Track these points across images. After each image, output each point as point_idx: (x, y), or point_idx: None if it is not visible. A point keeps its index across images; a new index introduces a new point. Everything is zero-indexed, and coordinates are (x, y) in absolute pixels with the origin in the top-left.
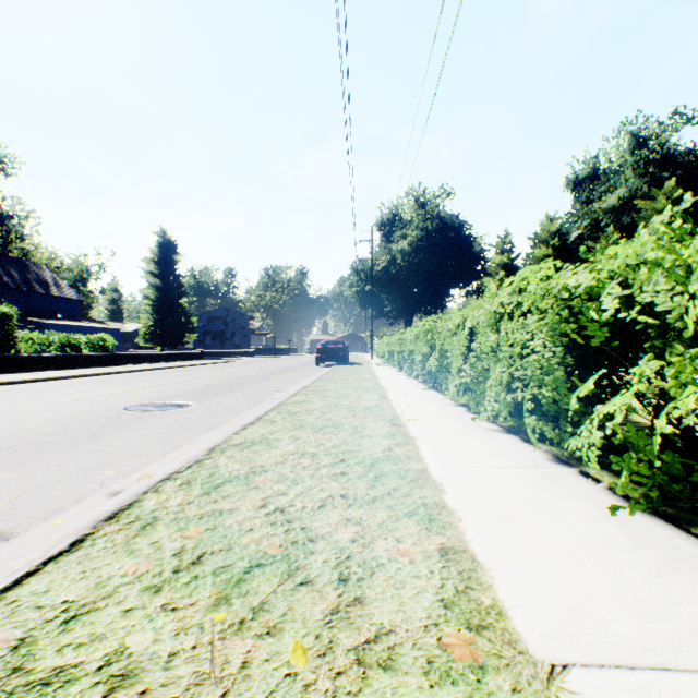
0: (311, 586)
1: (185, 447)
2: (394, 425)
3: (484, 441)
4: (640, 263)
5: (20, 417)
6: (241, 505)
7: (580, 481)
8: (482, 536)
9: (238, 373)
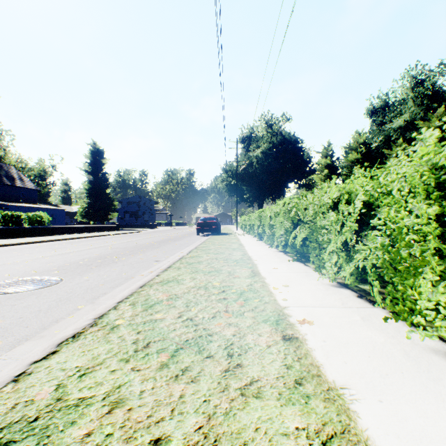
0: None
1: None
2: (287, 341)
3: None
4: None
5: None
6: None
7: None
8: None
9: (135, 242)
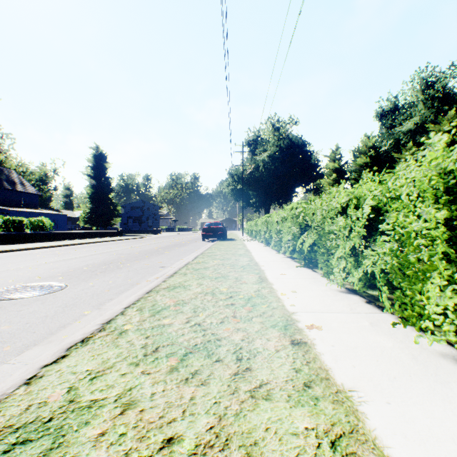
0: None
1: None
2: (295, 346)
3: None
4: None
5: None
6: None
7: None
8: None
9: (139, 248)
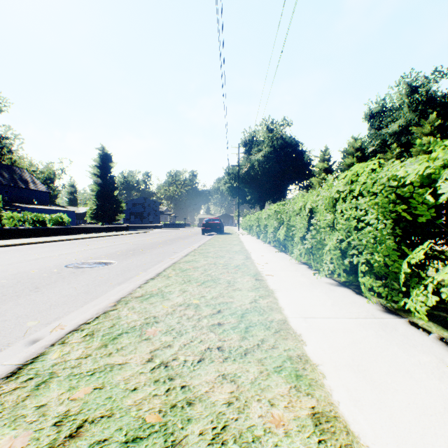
0: None
1: (101, 297)
2: (257, 280)
3: (326, 293)
4: None
5: None
6: (131, 359)
7: (414, 332)
8: (348, 396)
9: (149, 240)
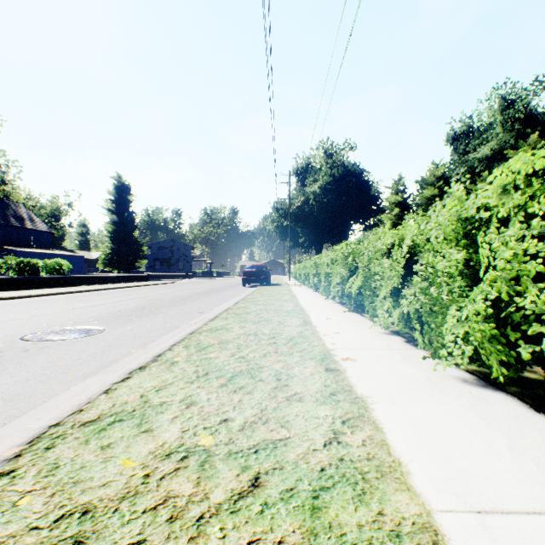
0: None
1: (28, 414)
2: (329, 371)
3: (474, 409)
4: None
5: None
6: None
7: None
8: None
9: (172, 293)
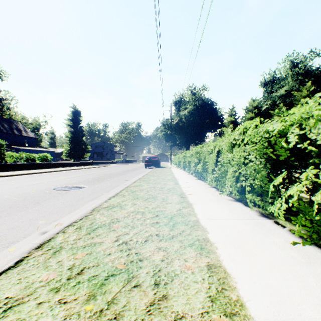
0: (139, 288)
1: (81, 208)
2: (182, 197)
3: (226, 205)
4: (306, 118)
5: (3, 193)
6: (105, 240)
7: (275, 227)
8: (228, 257)
9: (108, 172)
